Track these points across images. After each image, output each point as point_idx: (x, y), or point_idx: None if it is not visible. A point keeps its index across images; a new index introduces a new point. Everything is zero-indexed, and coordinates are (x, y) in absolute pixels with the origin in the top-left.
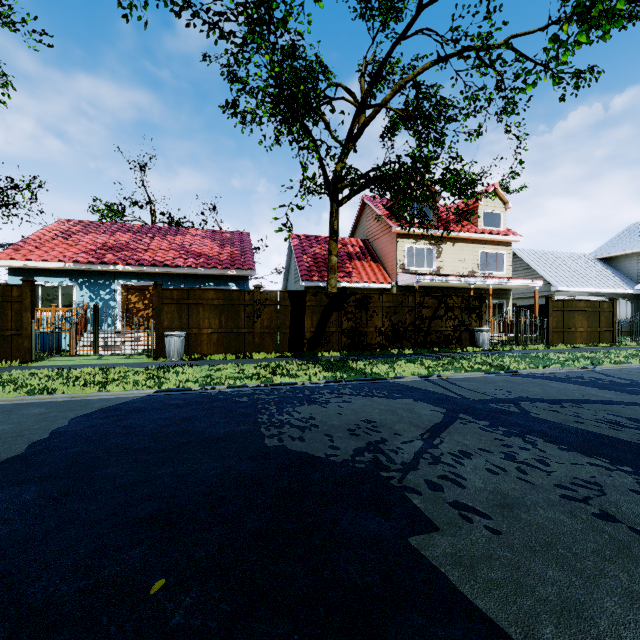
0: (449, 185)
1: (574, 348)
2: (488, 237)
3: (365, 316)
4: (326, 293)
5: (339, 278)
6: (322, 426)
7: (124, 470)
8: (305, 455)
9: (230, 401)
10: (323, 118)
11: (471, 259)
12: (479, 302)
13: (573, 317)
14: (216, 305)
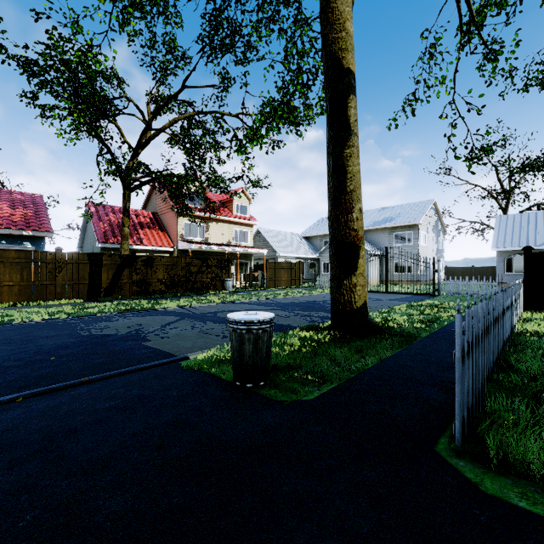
0: (214, 184)
1: (279, 289)
2: (239, 221)
3: (150, 271)
4: (120, 255)
5: (132, 242)
6: (113, 327)
7: (5, 347)
8: (104, 335)
9: (50, 325)
10: (117, 126)
11: (229, 234)
12: (227, 263)
13: (280, 272)
14: (18, 263)
